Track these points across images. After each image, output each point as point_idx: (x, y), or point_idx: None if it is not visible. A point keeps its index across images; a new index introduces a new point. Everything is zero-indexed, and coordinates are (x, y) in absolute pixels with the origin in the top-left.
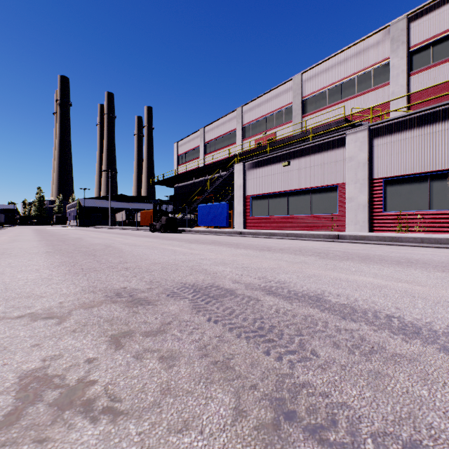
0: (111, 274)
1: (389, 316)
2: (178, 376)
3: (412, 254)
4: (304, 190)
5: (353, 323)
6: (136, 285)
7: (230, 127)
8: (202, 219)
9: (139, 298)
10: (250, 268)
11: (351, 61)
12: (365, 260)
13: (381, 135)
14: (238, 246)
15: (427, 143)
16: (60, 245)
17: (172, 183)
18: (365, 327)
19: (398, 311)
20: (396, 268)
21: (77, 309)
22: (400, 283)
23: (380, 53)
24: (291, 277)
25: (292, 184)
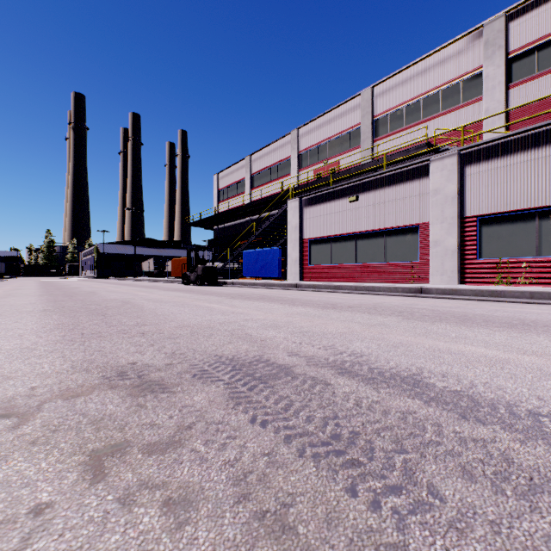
0: (120, 342)
1: (534, 414)
2: (192, 550)
3: (524, 313)
4: (377, 232)
5: (482, 426)
6: (151, 358)
7: (283, 154)
8: (248, 269)
9: (152, 380)
10: (311, 333)
11: (435, 71)
12: (465, 322)
13: (475, 162)
14: (293, 303)
15: (535, 171)
16: (65, 301)
17: (212, 224)
18: (503, 436)
19: (544, 403)
20: (510, 333)
21: (53, 400)
22: (527, 356)
23: (471, 61)
24: (370, 346)
25: (361, 224)
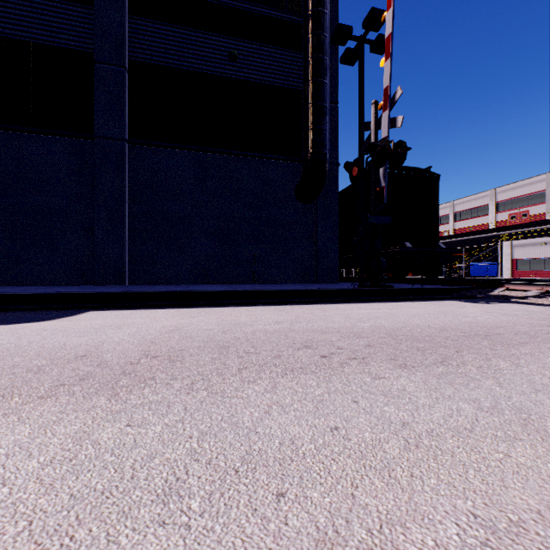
0: None
1: None
2: None
3: None
4: None
5: None
6: None
7: (482, 202)
8: (474, 272)
9: None
10: None
11: None
12: None
13: None
14: None
15: None
16: None
17: None
18: None
19: None
20: None
21: None
22: None
23: None
24: None
25: (547, 254)
